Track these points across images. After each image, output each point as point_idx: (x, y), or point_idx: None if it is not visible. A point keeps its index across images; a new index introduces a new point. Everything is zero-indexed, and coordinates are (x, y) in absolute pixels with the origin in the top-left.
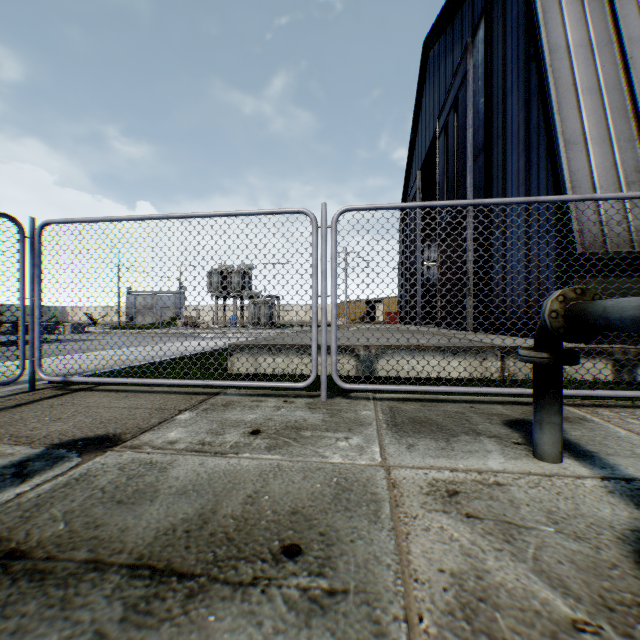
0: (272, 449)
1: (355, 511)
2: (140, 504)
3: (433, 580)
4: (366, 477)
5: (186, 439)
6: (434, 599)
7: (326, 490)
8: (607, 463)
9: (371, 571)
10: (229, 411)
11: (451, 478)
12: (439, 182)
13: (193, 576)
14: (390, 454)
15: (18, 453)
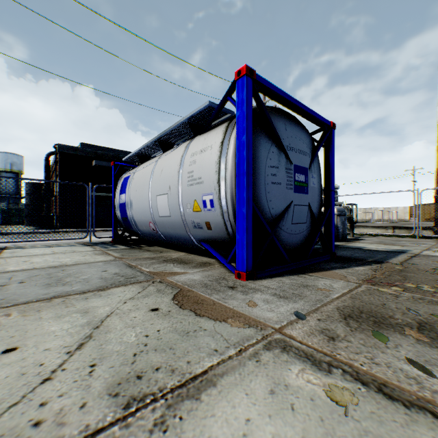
0: None
1: None
2: None
3: None
4: None
5: None
6: None
7: None
8: (359, 238)
9: None
10: None
11: None
12: None
13: None
14: None
15: None
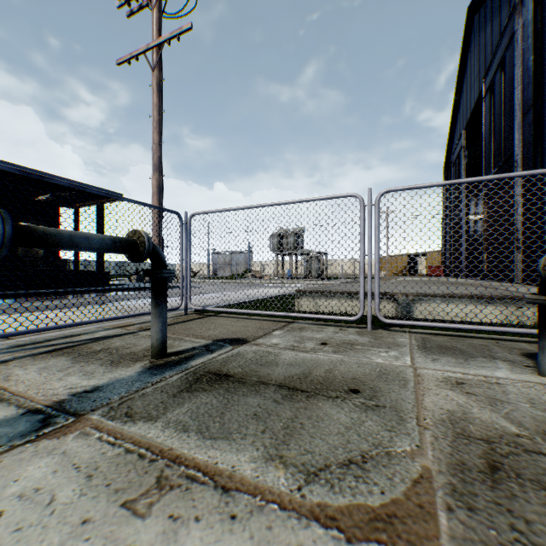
0: (336, 352)
1: (391, 383)
2: (271, 366)
3: (435, 410)
4: (399, 370)
5: (283, 343)
6: (433, 416)
7: (373, 373)
8: None
9: (399, 403)
10: (304, 332)
11: (461, 377)
12: (484, 140)
13: (307, 392)
14: (417, 362)
15: (201, 342)
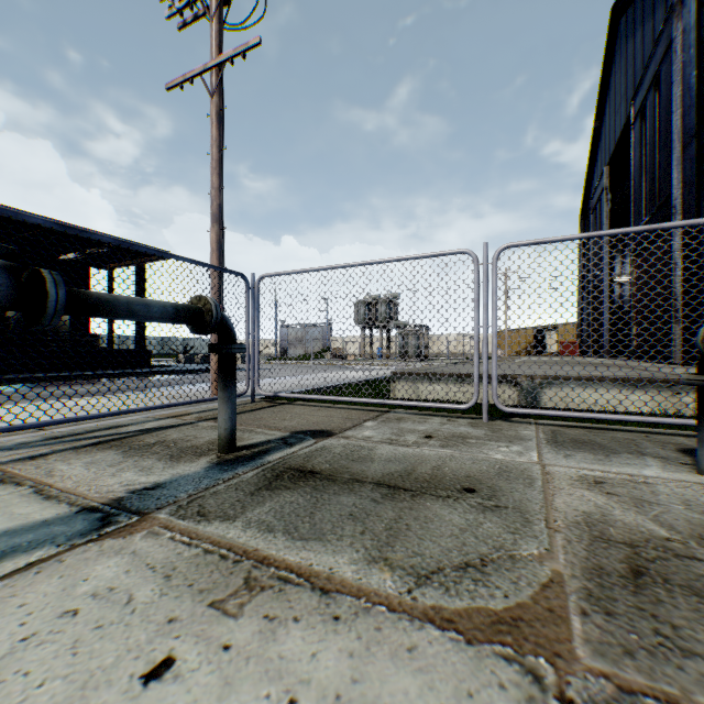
0: (445, 447)
1: (513, 481)
2: (365, 462)
3: (567, 512)
4: (523, 467)
5: (377, 436)
6: (566, 518)
7: (491, 470)
8: None
9: (524, 504)
10: (402, 423)
11: (600, 475)
12: (633, 179)
13: (412, 491)
14: (546, 458)
15: (276, 434)
